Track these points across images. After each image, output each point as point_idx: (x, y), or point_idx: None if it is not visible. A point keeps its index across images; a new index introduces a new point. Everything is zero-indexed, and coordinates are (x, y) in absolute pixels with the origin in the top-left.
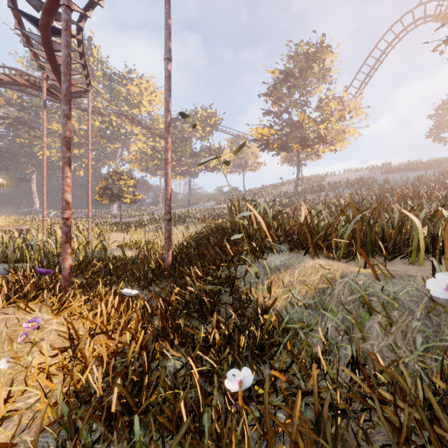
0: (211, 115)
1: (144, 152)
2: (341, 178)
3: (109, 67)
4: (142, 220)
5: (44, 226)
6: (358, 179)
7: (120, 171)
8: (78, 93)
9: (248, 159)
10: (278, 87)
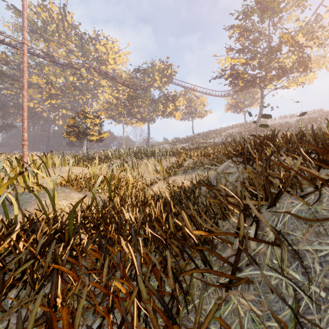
0: (168, 67)
1: (110, 102)
2: (281, 122)
3: (81, 32)
4: (106, 155)
5: None
6: (311, 118)
7: (86, 110)
8: None
9: (197, 107)
10: (249, 13)
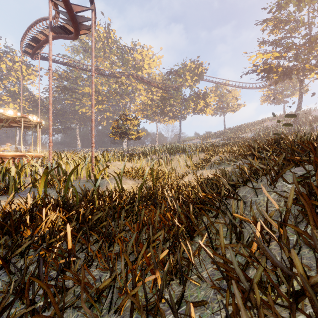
0: (198, 66)
1: (145, 103)
2: None
3: (121, 44)
4: (144, 151)
5: (50, 151)
6: None
7: (127, 113)
8: (83, 18)
9: (229, 101)
10: (284, 5)
